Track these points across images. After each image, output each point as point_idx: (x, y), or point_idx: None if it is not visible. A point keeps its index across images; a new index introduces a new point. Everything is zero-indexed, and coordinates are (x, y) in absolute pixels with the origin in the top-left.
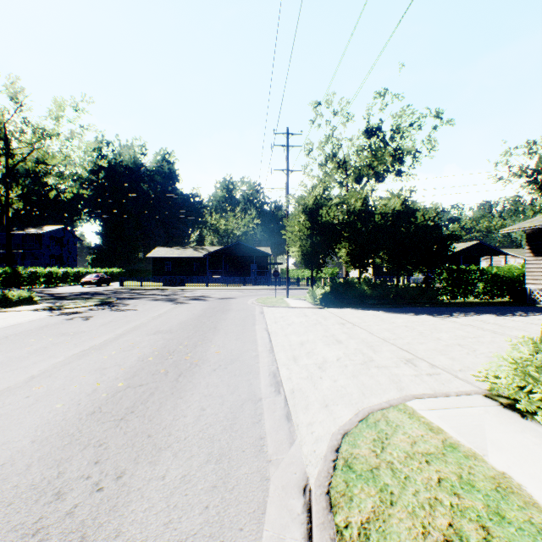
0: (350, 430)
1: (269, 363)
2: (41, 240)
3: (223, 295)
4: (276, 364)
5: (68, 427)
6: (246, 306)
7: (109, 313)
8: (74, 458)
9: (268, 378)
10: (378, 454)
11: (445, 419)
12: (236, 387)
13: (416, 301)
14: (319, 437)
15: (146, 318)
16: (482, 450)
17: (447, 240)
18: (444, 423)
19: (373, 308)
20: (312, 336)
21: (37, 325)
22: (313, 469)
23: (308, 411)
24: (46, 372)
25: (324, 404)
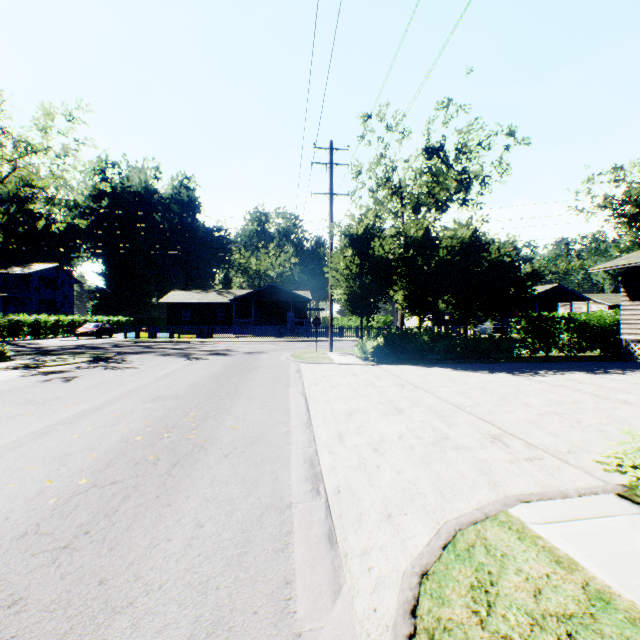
0: (430, 567)
1: (305, 444)
2: (29, 282)
3: (251, 348)
4: (314, 445)
5: None
6: (279, 363)
7: (101, 373)
8: None
9: (302, 469)
10: (485, 619)
11: (575, 541)
12: (255, 484)
13: (488, 356)
14: (381, 579)
15: (147, 378)
16: None
17: (527, 281)
18: (575, 548)
19: (438, 365)
20: (363, 403)
21: None
22: None
23: (362, 526)
24: None
25: (386, 513)
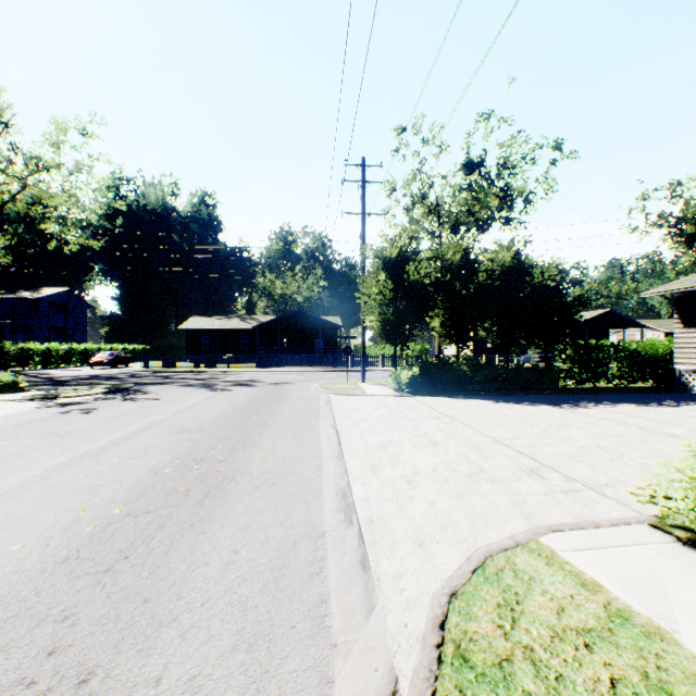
0: (460, 588)
1: (337, 476)
2: (38, 307)
3: (277, 379)
4: (347, 477)
5: (20, 585)
6: (308, 394)
7: (121, 404)
8: (15, 645)
9: (334, 500)
10: (508, 632)
11: (602, 566)
12: (288, 514)
13: (531, 387)
14: (412, 599)
15: (170, 410)
16: (669, 621)
17: (573, 307)
18: (601, 572)
19: (477, 396)
20: (396, 436)
21: (16, 421)
22: (405, 661)
23: (394, 553)
24: (10, 492)
25: (418, 541)
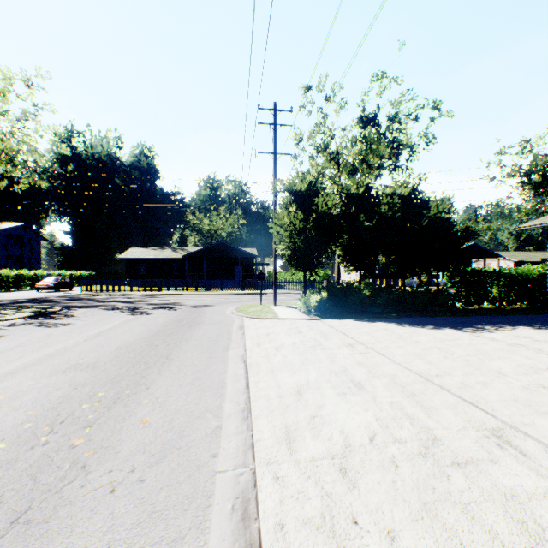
0: None
1: (238, 458)
2: None
3: (199, 301)
4: (252, 461)
5: None
6: (223, 318)
7: (30, 331)
8: None
9: (227, 531)
10: None
11: None
12: None
13: (425, 309)
14: None
15: (76, 338)
16: None
17: (462, 237)
18: None
19: (381, 319)
20: (313, 374)
21: None
22: None
23: None
24: None
25: None
